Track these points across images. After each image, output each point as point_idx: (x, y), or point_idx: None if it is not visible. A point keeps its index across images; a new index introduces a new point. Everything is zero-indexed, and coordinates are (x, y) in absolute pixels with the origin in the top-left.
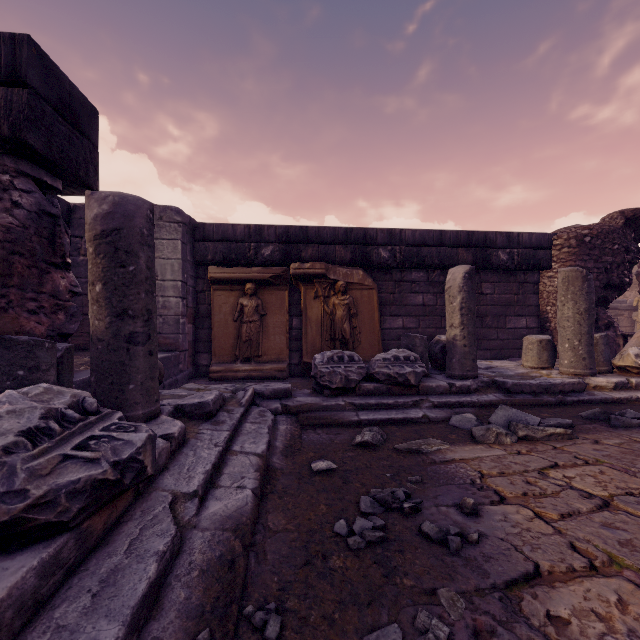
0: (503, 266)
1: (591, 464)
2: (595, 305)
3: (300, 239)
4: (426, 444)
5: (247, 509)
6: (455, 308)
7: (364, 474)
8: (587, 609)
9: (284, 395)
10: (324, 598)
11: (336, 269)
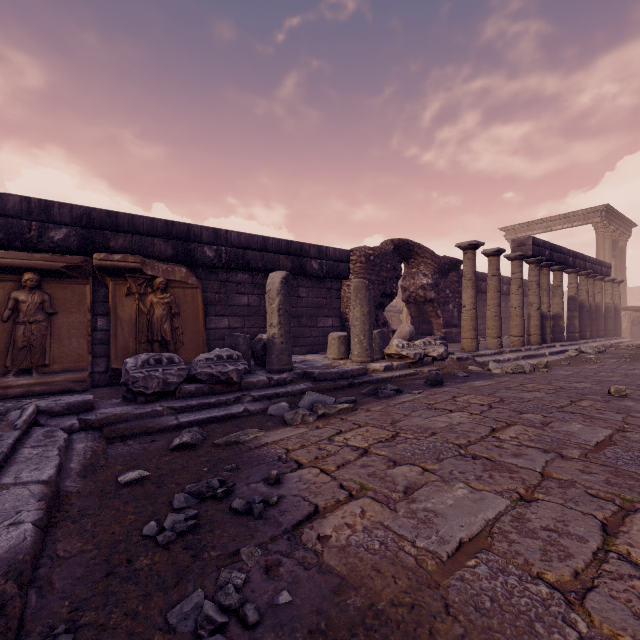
0: (315, 274)
1: (362, 426)
2: (377, 309)
3: (107, 225)
4: (244, 434)
5: (25, 545)
6: (274, 309)
7: (181, 474)
8: (343, 524)
9: (83, 408)
10: (127, 598)
11: (155, 264)
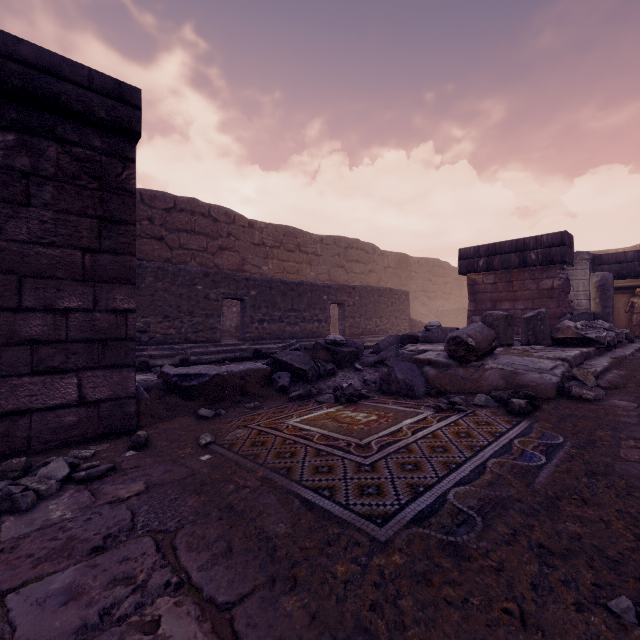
0: None
1: None
2: None
3: None
4: None
5: None
6: None
7: None
8: None
9: None
10: None
11: None
